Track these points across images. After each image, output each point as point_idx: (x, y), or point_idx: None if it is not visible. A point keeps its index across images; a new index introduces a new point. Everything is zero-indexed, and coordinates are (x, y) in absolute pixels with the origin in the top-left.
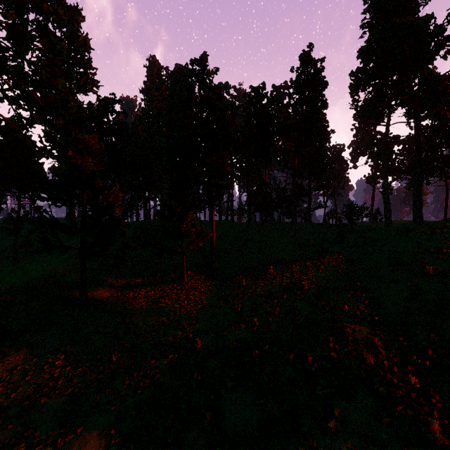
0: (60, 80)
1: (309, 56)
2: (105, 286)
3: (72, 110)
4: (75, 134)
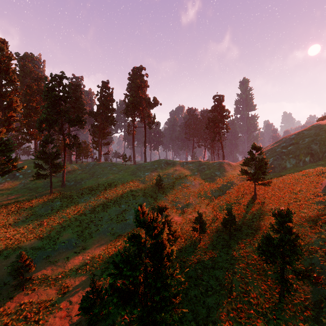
0: None
1: (107, 86)
2: None
3: None
4: None
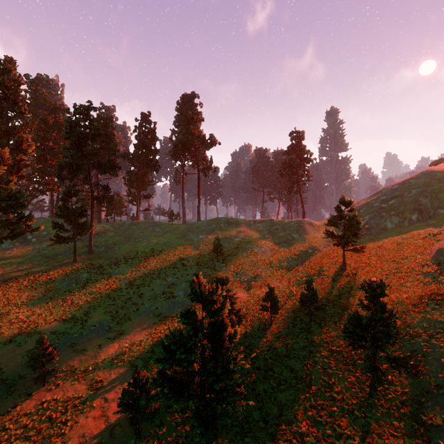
0: None
1: (149, 119)
2: None
3: None
4: None
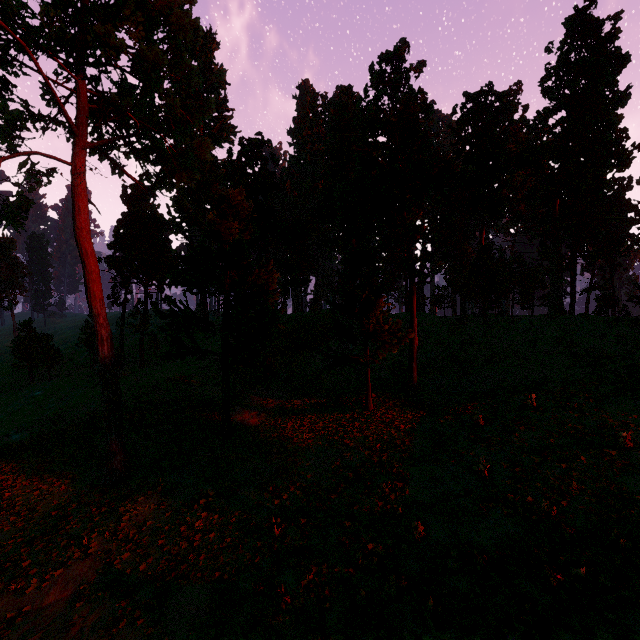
0: (196, 115)
1: (588, 15)
2: (251, 408)
3: (205, 167)
4: (215, 190)
